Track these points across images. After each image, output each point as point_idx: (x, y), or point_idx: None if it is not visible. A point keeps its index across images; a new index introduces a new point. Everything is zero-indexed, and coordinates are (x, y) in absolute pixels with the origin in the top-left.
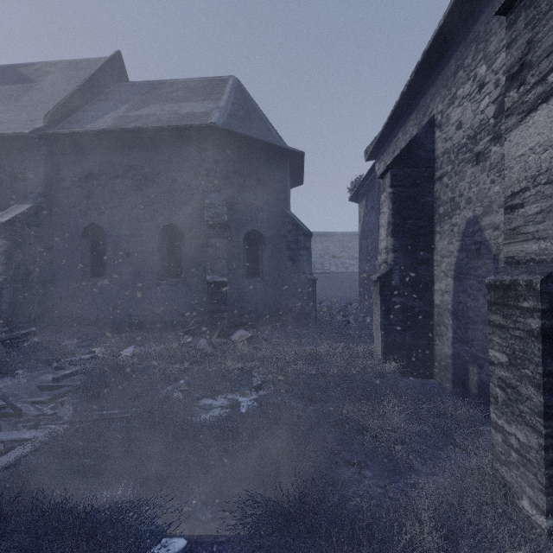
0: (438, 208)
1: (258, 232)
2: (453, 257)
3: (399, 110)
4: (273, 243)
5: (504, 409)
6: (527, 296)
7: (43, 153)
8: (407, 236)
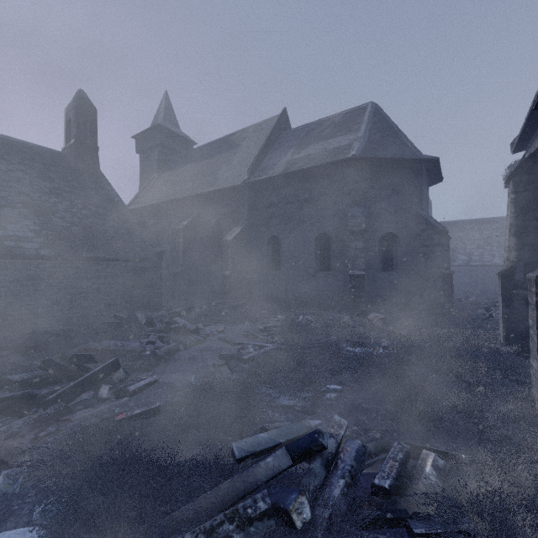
0: None
1: (392, 233)
2: None
3: (536, 111)
4: (407, 241)
5: (532, 354)
6: (533, 285)
7: (247, 194)
8: (532, 235)
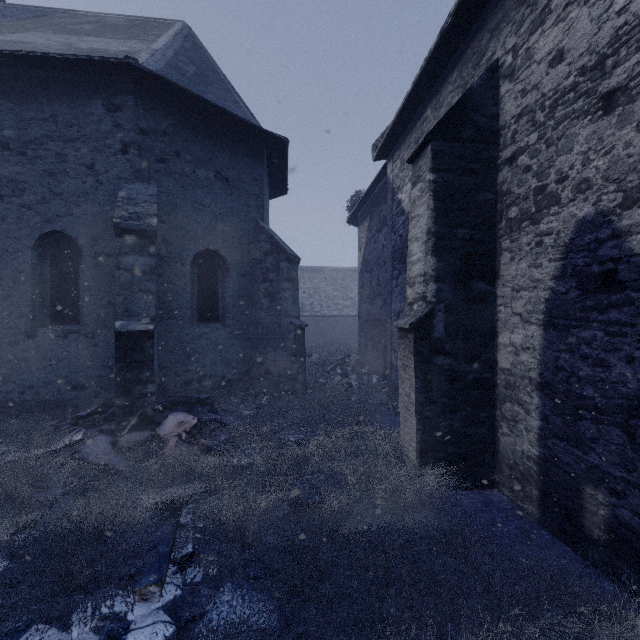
0: (507, 210)
1: (217, 252)
2: (542, 290)
3: (432, 67)
4: (241, 270)
5: None
6: None
7: None
8: (457, 255)
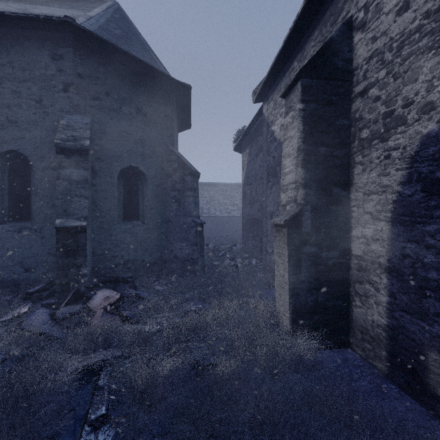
0: (359, 132)
1: (138, 168)
2: (390, 193)
3: (299, 28)
4: (156, 182)
5: None
6: None
7: None
8: (320, 167)
